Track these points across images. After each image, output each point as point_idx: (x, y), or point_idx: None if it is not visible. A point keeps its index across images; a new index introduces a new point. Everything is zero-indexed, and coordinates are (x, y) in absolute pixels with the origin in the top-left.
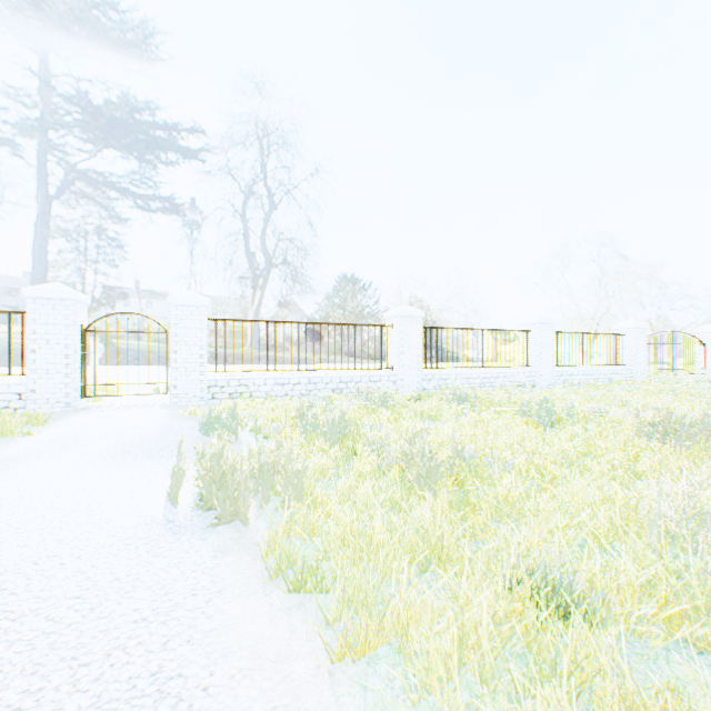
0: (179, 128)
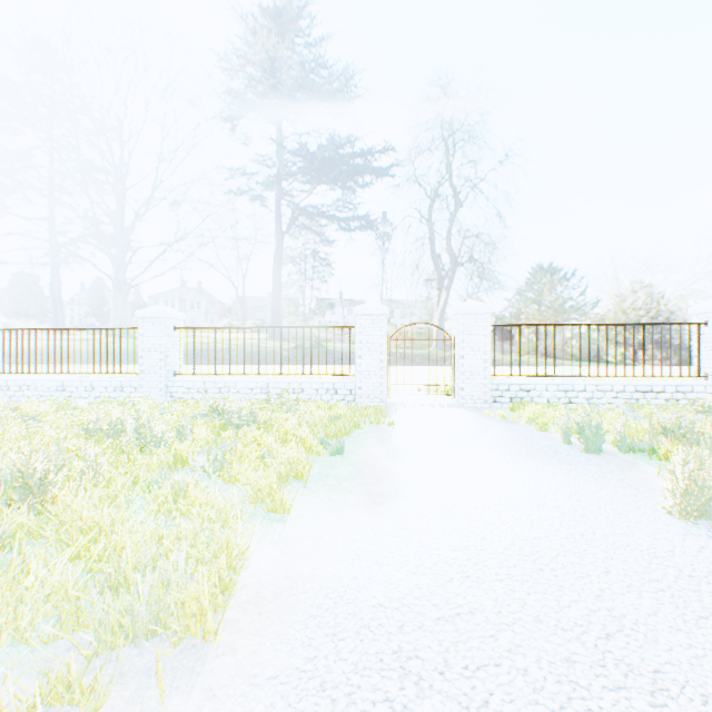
0: (385, 151)
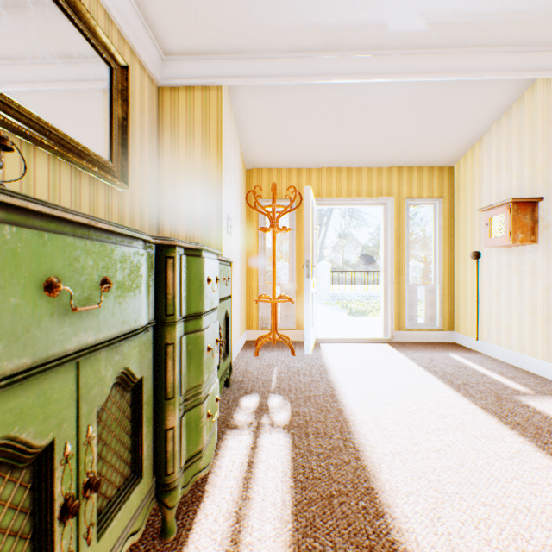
0: None
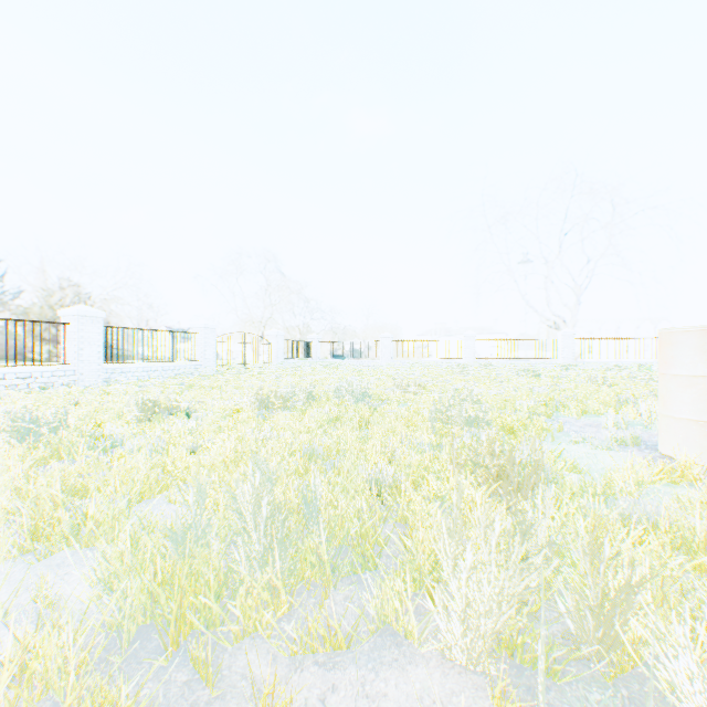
0: None
